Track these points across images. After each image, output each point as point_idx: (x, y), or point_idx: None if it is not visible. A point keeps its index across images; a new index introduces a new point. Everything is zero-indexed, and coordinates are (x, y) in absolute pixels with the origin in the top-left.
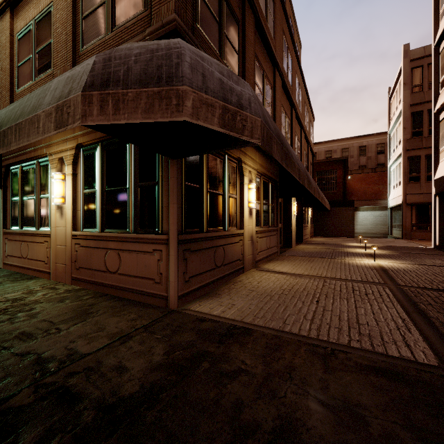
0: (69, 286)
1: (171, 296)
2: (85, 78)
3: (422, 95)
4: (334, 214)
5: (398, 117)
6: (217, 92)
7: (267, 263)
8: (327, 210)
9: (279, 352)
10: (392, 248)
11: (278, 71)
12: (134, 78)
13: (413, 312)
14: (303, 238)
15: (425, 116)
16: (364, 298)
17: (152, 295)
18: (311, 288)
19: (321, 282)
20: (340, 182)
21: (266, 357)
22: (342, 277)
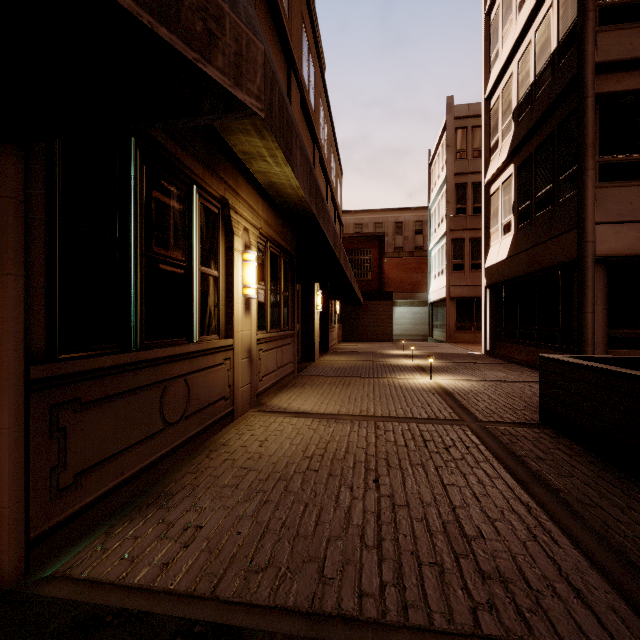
0: None
1: None
2: None
3: (467, 164)
4: (368, 310)
5: (441, 188)
6: None
7: (277, 395)
8: (359, 304)
9: None
10: (441, 355)
11: (295, 74)
12: None
13: (530, 482)
14: (329, 345)
15: (469, 190)
16: (448, 459)
17: None
18: (358, 447)
19: (371, 428)
20: (375, 267)
21: None
22: (399, 413)
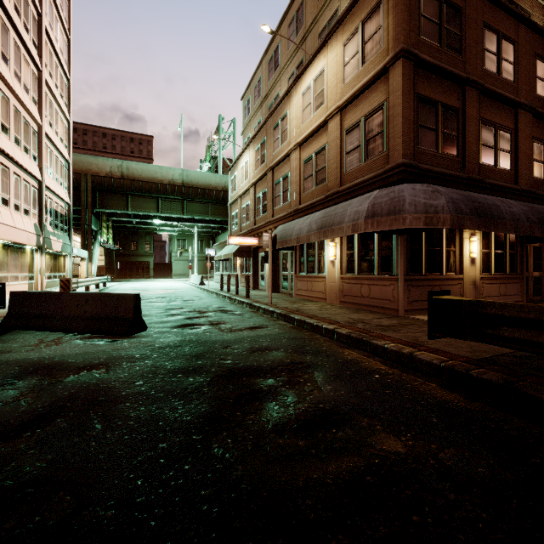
0: (339, 305)
1: (400, 309)
2: (365, 213)
3: None
4: None
5: None
6: (422, 211)
7: None
8: None
9: None
10: None
11: (522, 109)
12: (384, 212)
13: None
14: None
15: None
16: None
17: (389, 308)
18: None
19: None
20: None
21: None
22: None
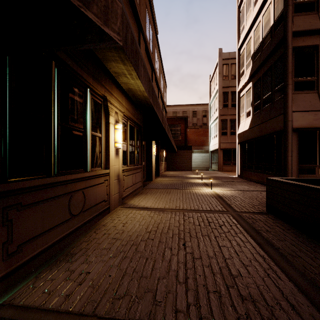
0: None
1: None
2: None
3: (228, 82)
4: (179, 155)
5: (215, 94)
6: None
7: (133, 198)
8: (175, 152)
9: None
10: (216, 177)
11: (142, 34)
12: None
13: (263, 244)
14: (160, 172)
15: (230, 95)
16: (221, 232)
17: None
18: (174, 226)
19: (181, 215)
20: (183, 133)
21: None
22: (195, 207)
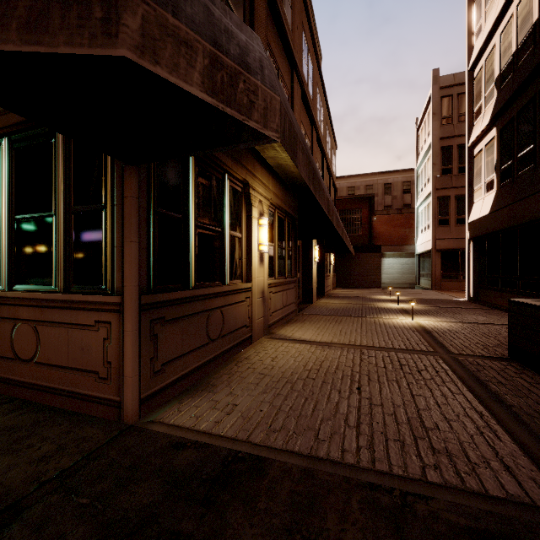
0: None
1: (127, 402)
2: None
3: (452, 128)
4: (359, 261)
5: (427, 152)
6: (200, 24)
7: (283, 327)
8: (351, 256)
9: (315, 513)
10: (425, 301)
11: (297, 74)
12: None
13: (487, 399)
14: (325, 290)
15: (455, 152)
16: (419, 378)
17: (93, 399)
18: (346, 366)
19: (357, 353)
20: (365, 224)
21: (293, 534)
22: (381, 344)
